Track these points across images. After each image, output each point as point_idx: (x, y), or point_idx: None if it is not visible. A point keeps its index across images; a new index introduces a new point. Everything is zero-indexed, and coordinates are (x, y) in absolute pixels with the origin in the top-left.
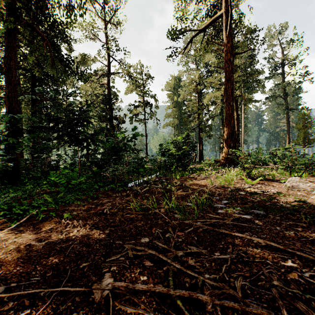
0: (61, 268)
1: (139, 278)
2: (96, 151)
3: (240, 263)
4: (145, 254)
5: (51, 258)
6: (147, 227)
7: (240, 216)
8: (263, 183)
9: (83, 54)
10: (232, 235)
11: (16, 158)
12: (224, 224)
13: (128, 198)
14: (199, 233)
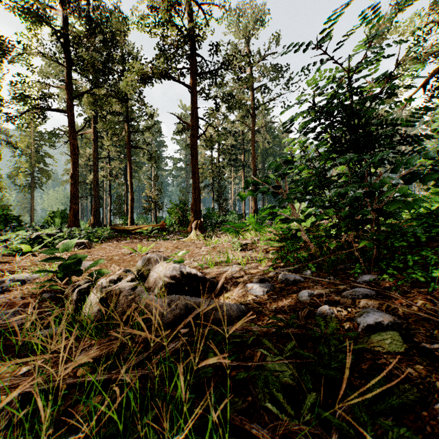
0: None
1: None
2: None
3: None
4: None
5: None
6: None
7: None
8: None
9: None
10: None
11: None
12: None
13: None
14: None
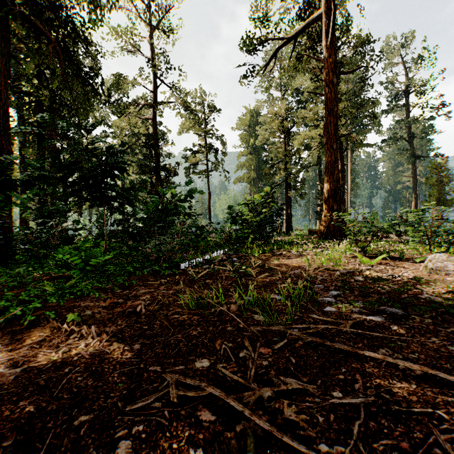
0: (37, 426)
1: (187, 453)
2: (134, 216)
3: (384, 415)
4: (202, 394)
5: (23, 402)
6: (207, 338)
7: (364, 317)
8: (387, 263)
9: (117, 75)
10: (357, 353)
11: (8, 225)
12: (339, 332)
13: (179, 286)
14: (297, 350)
